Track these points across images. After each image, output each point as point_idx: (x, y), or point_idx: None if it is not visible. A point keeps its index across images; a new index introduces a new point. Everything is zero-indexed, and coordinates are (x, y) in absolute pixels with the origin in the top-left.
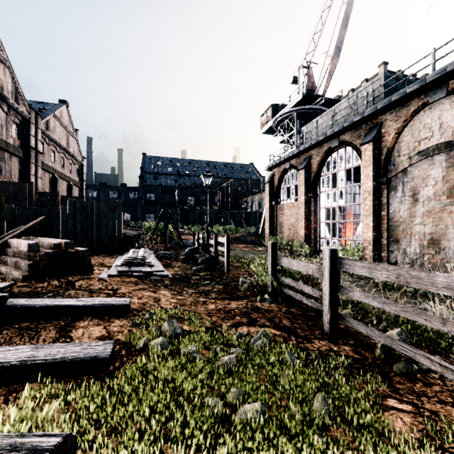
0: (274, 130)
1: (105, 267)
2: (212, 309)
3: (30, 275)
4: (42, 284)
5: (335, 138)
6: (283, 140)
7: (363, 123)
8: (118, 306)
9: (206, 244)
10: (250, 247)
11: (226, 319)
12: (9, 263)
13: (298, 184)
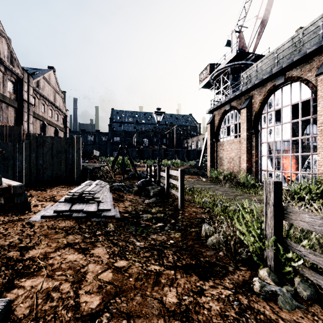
0: (211, 84)
1: (51, 202)
2: (173, 311)
3: None
4: None
5: (281, 75)
6: (218, 91)
7: (316, 55)
8: None
9: (158, 176)
10: (195, 177)
11: None
12: None
13: (238, 122)
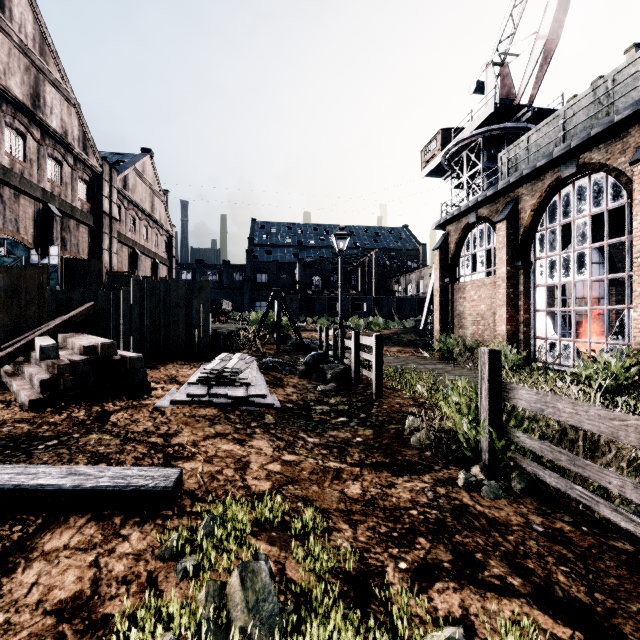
0: (444, 169)
1: (174, 385)
2: (355, 499)
3: (45, 399)
4: (57, 418)
5: (570, 160)
6: (459, 183)
7: (634, 124)
8: (148, 491)
9: (340, 347)
10: (409, 351)
11: (393, 543)
12: (26, 376)
13: (492, 247)
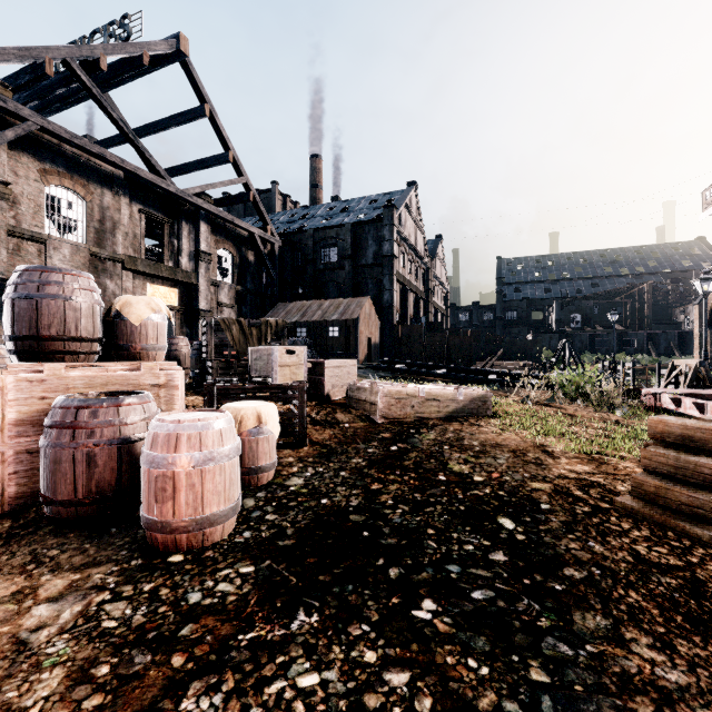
0: None
1: None
2: None
3: None
4: None
5: None
6: None
7: None
8: None
9: (613, 369)
10: None
11: None
12: None
13: None
